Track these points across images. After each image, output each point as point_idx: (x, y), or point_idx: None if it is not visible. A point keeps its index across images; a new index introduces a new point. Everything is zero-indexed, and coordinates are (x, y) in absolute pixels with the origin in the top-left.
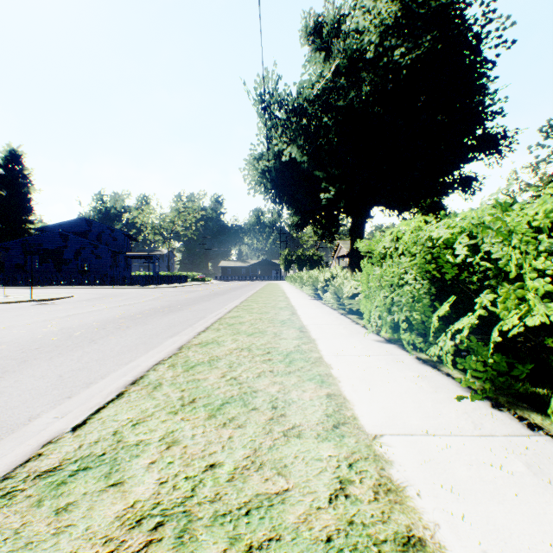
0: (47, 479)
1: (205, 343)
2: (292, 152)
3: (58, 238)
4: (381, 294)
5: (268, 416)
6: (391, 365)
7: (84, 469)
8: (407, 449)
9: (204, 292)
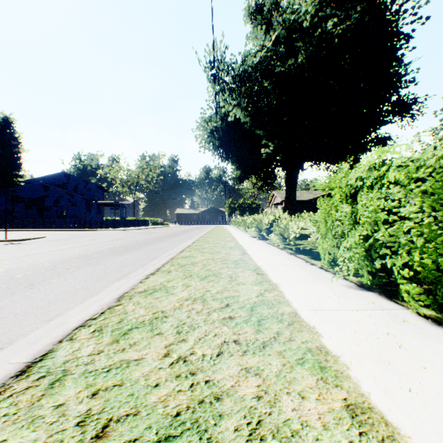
0: None
1: (151, 290)
2: (236, 114)
3: (40, 188)
4: (356, 233)
5: None
6: (397, 327)
7: None
8: None
9: (161, 233)
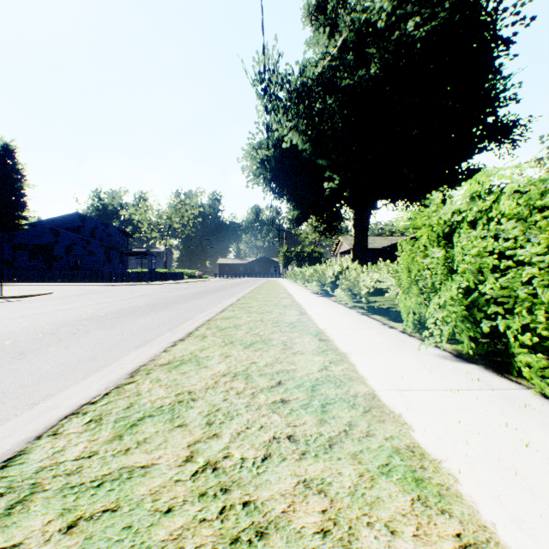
0: None
1: (177, 362)
2: (293, 139)
3: (48, 233)
4: (453, 285)
5: None
6: (518, 416)
7: None
8: None
9: (198, 289)
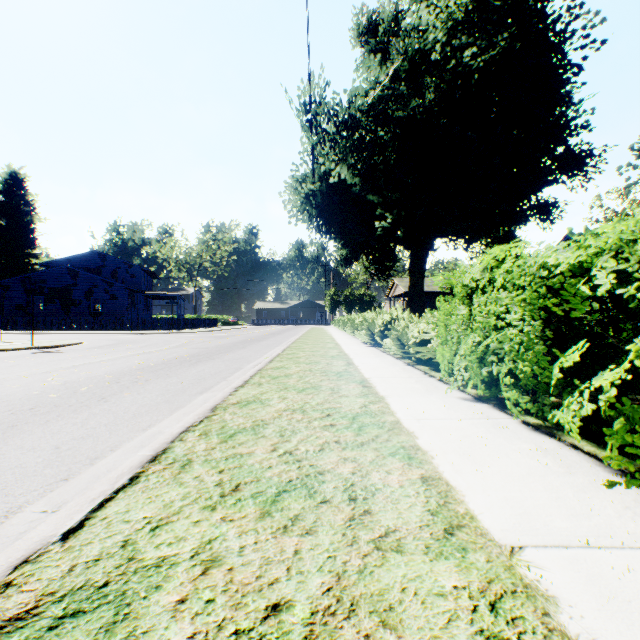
0: (12, 637)
1: (245, 402)
2: (341, 173)
3: (66, 274)
4: (470, 339)
5: (346, 513)
6: (494, 432)
7: (72, 615)
8: (569, 574)
9: (238, 338)
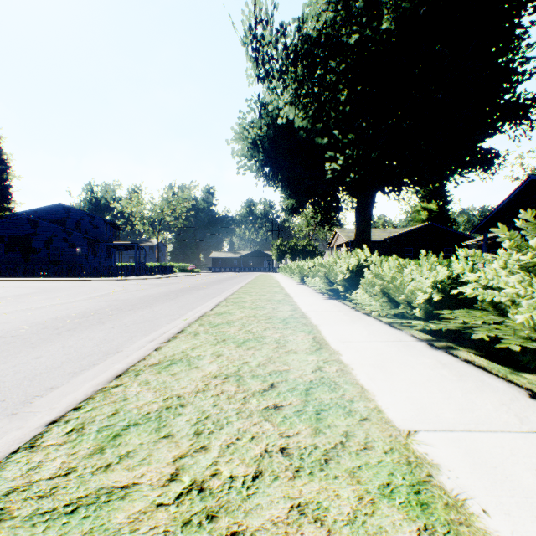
0: None
1: None
2: (289, 115)
3: (26, 224)
4: None
5: None
6: None
7: None
8: None
9: (179, 285)
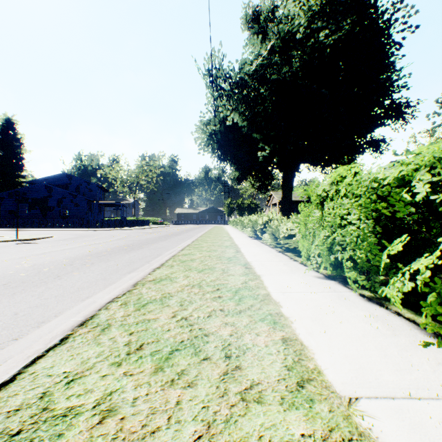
0: None
1: (158, 279)
2: (234, 118)
3: (44, 189)
4: (322, 234)
5: (221, 368)
6: (338, 302)
7: None
8: (395, 423)
9: (162, 233)
